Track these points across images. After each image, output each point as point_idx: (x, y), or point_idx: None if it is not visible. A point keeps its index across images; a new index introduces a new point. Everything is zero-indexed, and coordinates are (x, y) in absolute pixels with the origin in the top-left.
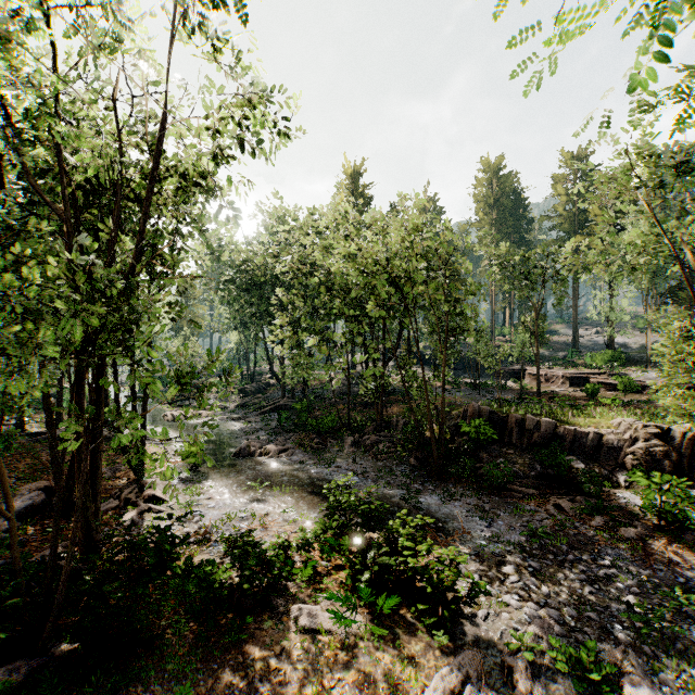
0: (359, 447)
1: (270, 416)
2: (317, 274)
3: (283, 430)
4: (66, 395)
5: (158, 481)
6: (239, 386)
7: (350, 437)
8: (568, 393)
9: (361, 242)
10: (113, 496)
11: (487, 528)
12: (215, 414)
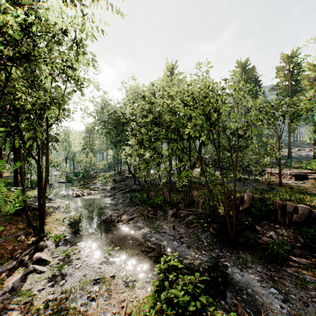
0: (176, 218)
1: (127, 195)
2: (151, 116)
3: (133, 204)
4: (27, 182)
5: (49, 243)
6: (113, 177)
7: (170, 210)
8: (297, 184)
9: (179, 88)
10: (14, 257)
11: (284, 303)
12: (99, 192)
